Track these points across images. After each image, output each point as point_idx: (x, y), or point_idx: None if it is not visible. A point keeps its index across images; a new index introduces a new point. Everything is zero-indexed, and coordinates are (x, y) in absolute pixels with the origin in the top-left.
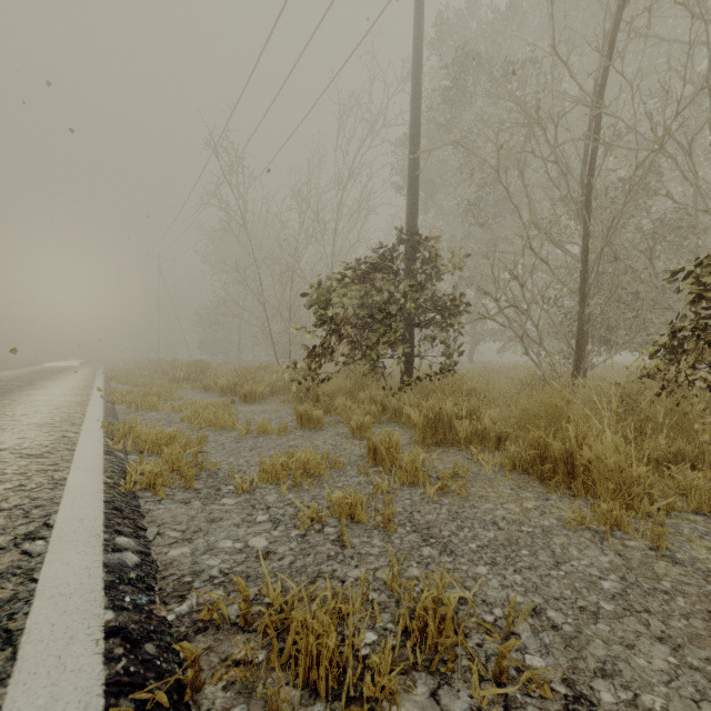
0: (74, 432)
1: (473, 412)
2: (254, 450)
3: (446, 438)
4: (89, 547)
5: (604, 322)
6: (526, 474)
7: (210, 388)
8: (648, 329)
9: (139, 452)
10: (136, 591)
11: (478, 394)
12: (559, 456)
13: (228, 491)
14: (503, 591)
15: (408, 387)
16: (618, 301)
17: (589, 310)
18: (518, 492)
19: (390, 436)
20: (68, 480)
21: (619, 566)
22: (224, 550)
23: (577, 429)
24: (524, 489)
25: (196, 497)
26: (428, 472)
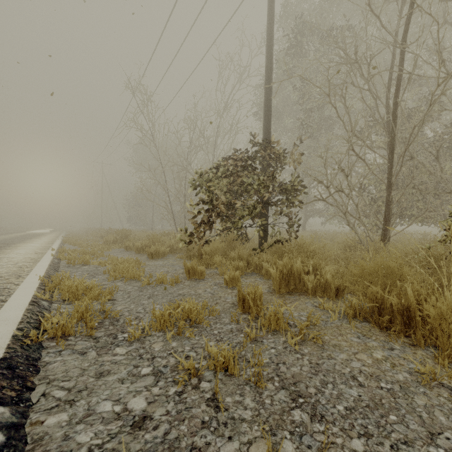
0: (16, 284)
1: (315, 268)
2: (152, 298)
3: (296, 288)
4: None
5: (403, 203)
6: (365, 322)
7: (130, 248)
8: (430, 208)
9: (62, 300)
10: None
11: (318, 255)
12: (396, 309)
13: (122, 339)
14: None
15: (265, 248)
16: (413, 188)
17: (392, 194)
18: (364, 341)
19: (255, 289)
20: None
21: None
22: (101, 416)
23: (412, 287)
24: (369, 337)
25: (93, 346)
26: (287, 322)
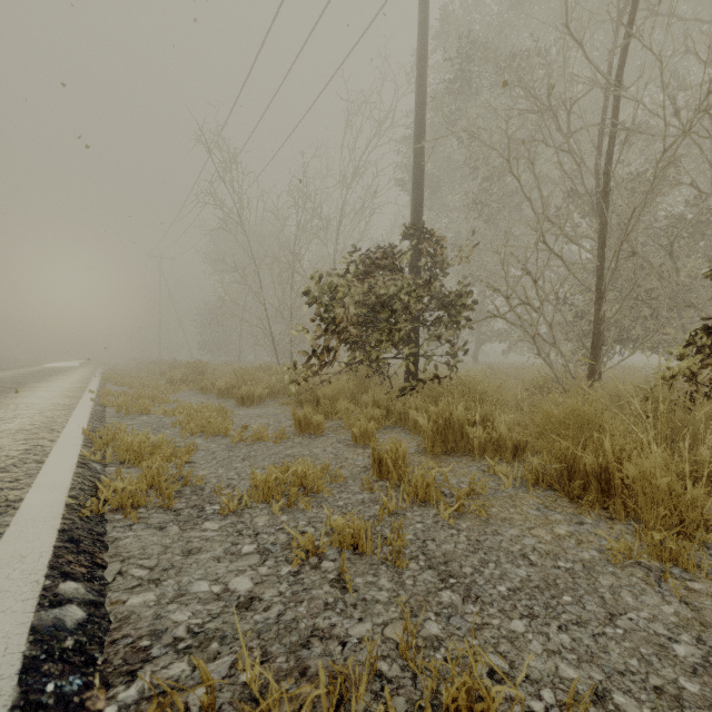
0: (50, 440)
1: (486, 417)
2: (247, 460)
3: (457, 446)
4: (19, 601)
5: (621, 321)
6: (551, 491)
7: (207, 389)
8: (664, 328)
9: (119, 463)
10: (66, 671)
11: (490, 398)
12: (591, 471)
13: (212, 512)
14: (550, 660)
15: (413, 389)
16: (636, 299)
17: (605, 308)
18: (545, 514)
19: (397, 446)
20: (23, 501)
21: (689, 620)
22: (198, 596)
23: (612, 440)
24: (552, 509)
25: (173, 520)
26: (441, 489)
